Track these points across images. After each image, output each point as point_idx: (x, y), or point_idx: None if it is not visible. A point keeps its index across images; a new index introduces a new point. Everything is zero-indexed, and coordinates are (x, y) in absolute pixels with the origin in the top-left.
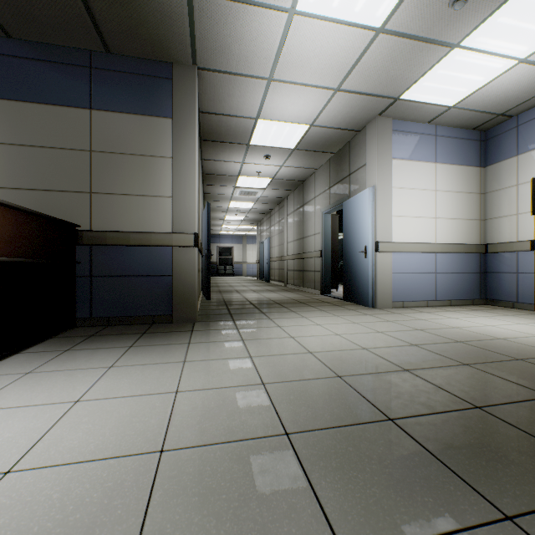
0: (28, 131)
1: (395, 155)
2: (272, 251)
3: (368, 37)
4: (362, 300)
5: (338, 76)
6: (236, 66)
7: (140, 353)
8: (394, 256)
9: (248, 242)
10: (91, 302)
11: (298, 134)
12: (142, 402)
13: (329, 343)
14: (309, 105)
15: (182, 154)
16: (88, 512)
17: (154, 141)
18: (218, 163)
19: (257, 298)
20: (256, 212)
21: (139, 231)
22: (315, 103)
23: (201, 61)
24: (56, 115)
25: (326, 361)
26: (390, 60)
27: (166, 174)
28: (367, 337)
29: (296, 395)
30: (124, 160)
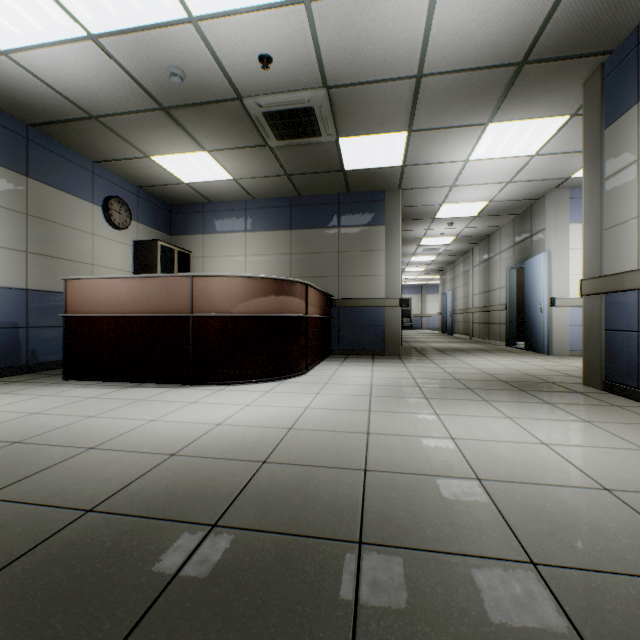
0: (307, 245)
1: (574, 219)
2: (456, 303)
3: (526, 159)
4: (538, 348)
5: (508, 177)
6: (427, 185)
7: (380, 363)
8: (572, 310)
9: (428, 291)
10: (338, 340)
11: (478, 207)
12: (397, 372)
13: (491, 366)
14: (486, 192)
15: (391, 247)
16: (401, 381)
17: (373, 241)
18: (405, 232)
19: (441, 346)
20: (438, 263)
21: (365, 298)
22: (491, 191)
23: (403, 187)
24: (321, 234)
25: (484, 370)
26: (550, 164)
27: (381, 261)
28: (521, 366)
29: (463, 375)
30: (356, 255)
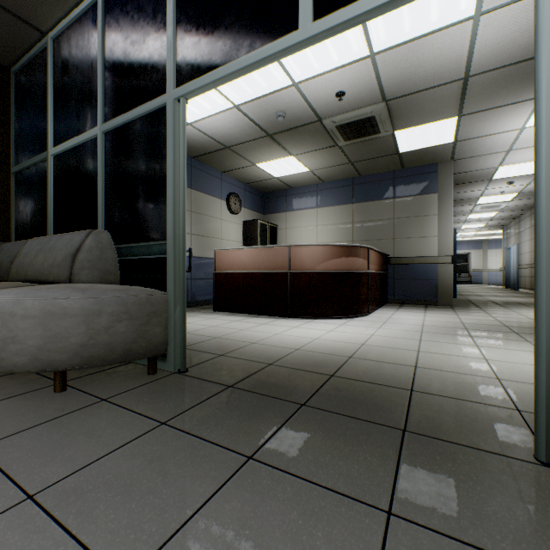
0: (366, 215)
1: None
2: (521, 257)
3: None
4: None
5: None
6: (480, 153)
7: (432, 311)
8: None
9: (489, 246)
10: (394, 292)
11: None
12: (447, 318)
13: None
14: None
15: (443, 211)
16: (449, 324)
17: (426, 208)
18: (460, 194)
19: (499, 300)
20: (499, 219)
21: (418, 256)
22: None
23: (456, 158)
24: (378, 205)
25: None
26: None
27: (433, 224)
28: None
29: (513, 323)
30: (410, 220)
